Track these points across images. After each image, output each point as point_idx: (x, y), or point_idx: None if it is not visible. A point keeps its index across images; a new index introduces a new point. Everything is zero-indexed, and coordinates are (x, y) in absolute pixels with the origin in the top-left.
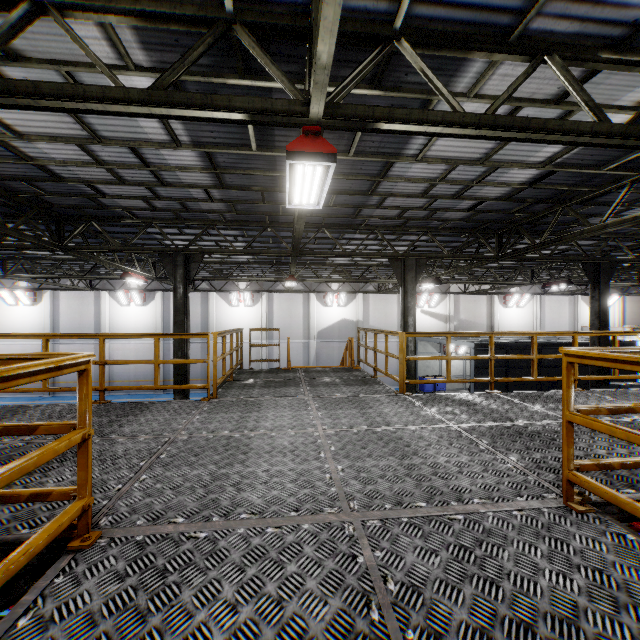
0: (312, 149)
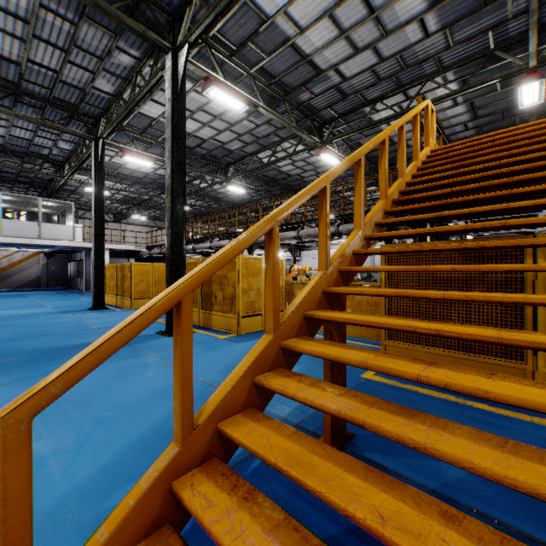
0: (530, 78)
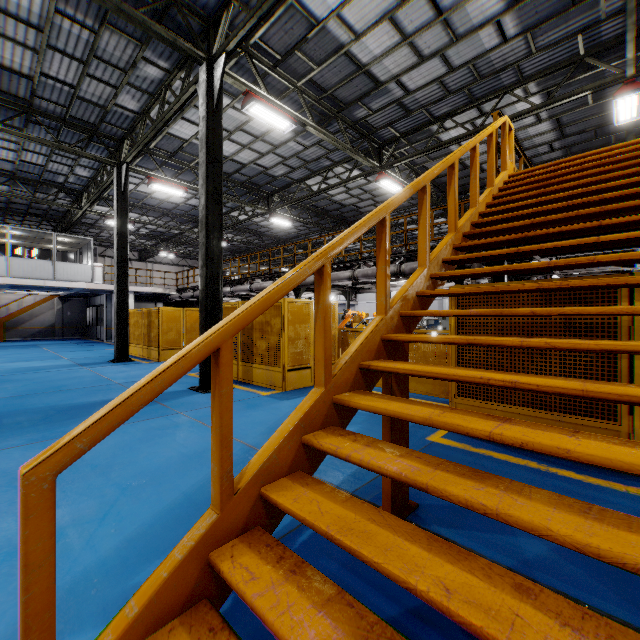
0: (627, 90)
